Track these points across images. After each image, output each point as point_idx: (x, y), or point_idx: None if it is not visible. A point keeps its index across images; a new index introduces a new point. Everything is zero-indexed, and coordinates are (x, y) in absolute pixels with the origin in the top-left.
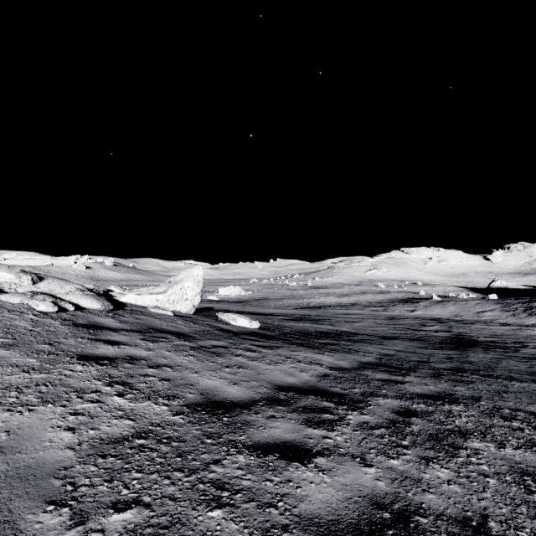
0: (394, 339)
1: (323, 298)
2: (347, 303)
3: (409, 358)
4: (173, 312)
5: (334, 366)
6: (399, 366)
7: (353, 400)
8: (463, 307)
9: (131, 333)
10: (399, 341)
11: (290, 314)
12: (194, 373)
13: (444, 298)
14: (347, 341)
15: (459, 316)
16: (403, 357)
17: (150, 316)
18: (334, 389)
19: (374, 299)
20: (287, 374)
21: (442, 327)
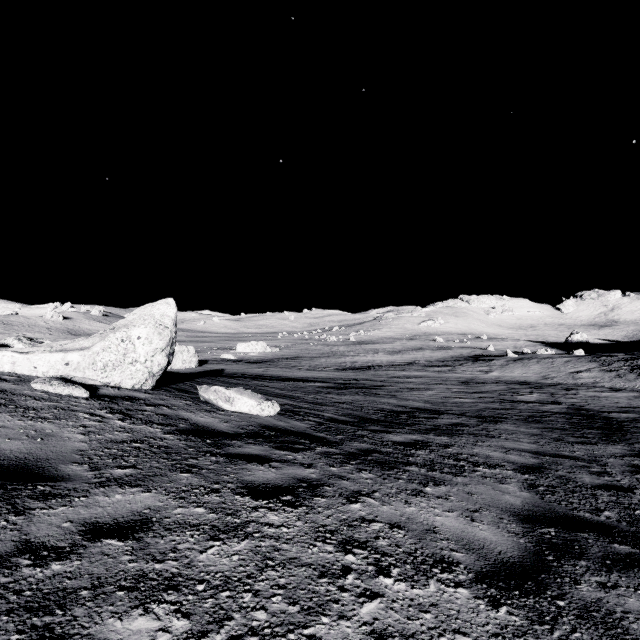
0: (501, 422)
1: (371, 356)
2: (401, 362)
3: (576, 475)
4: (98, 389)
5: (484, 563)
6: (604, 518)
7: None
8: (550, 367)
9: None
10: (511, 425)
11: (330, 378)
12: None
13: (520, 355)
14: (435, 432)
15: (549, 378)
16: (563, 473)
17: (3, 403)
18: None
19: (434, 356)
20: None
21: (544, 396)
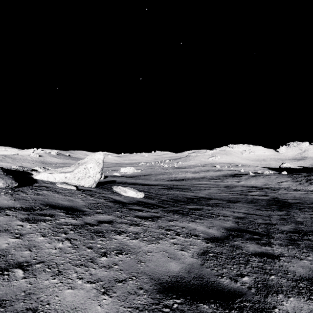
0: (236, 202)
1: (184, 174)
2: (198, 177)
3: (256, 220)
4: (77, 187)
5: (208, 236)
6: (256, 231)
7: (256, 309)
8: (269, 179)
9: (15, 212)
10: (240, 204)
11: (164, 184)
12: (55, 275)
13: (256, 174)
14: (206, 205)
15: (267, 185)
16: (252, 219)
17: (53, 191)
18: (224, 282)
19: (214, 174)
20: (169, 257)
21: (261, 193)
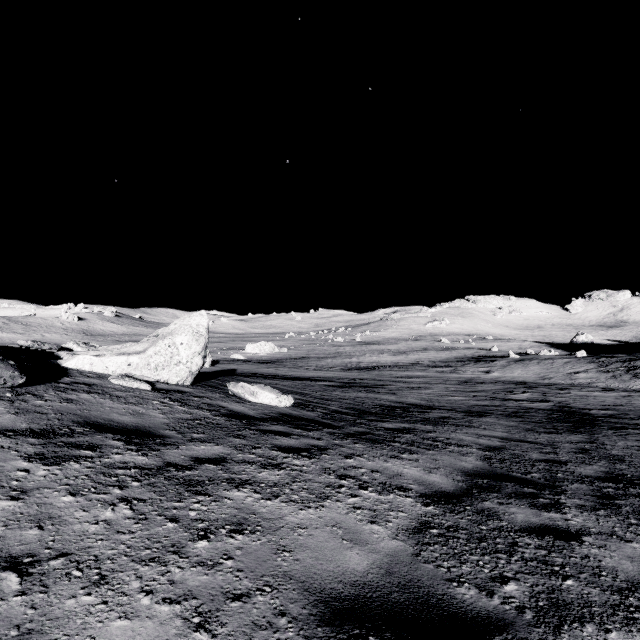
0: (485, 416)
1: (376, 356)
2: (405, 363)
3: (527, 453)
4: (154, 384)
5: (428, 490)
6: (529, 477)
7: None
8: (550, 367)
9: (15, 441)
10: (493, 419)
11: (336, 378)
12: (92, 585)
13: (523, 356)
14: (423, 422)
15: (547, 378)
16: (518, 452)
17: (102, 393)
18: (465, 596)
19: (438, 357)
20: (345, 539)
21: (535, 395)
